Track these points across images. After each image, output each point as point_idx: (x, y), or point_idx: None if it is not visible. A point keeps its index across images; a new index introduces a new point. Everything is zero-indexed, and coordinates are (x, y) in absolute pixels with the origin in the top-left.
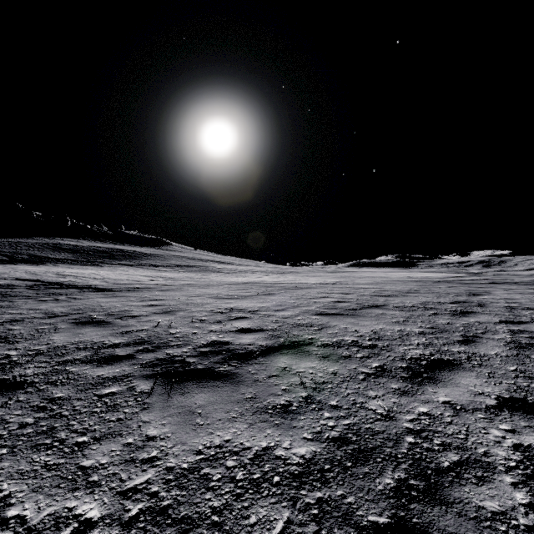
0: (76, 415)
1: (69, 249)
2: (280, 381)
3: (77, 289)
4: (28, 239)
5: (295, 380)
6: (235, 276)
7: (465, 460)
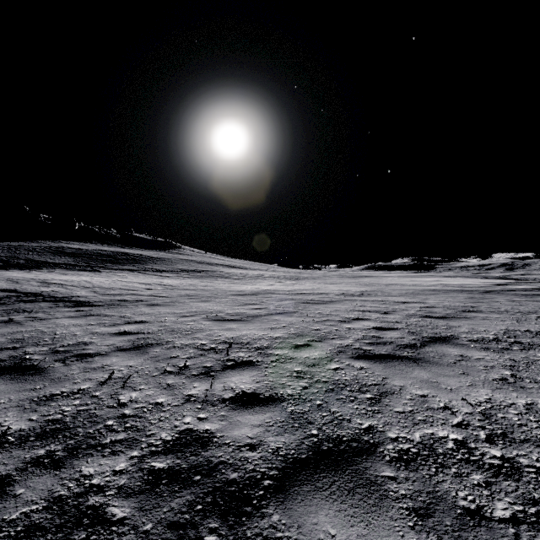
0: None
1: (71, 252)
2: None
3: (51, 302)
4: (32, 242)
5: None
6: (244, 283)
7: None
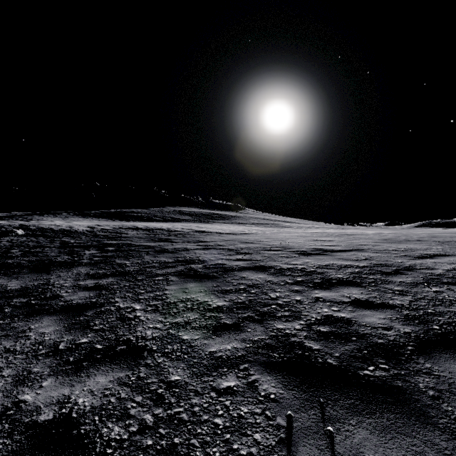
0: (278, 258)
1: (187, 213)
2: (352, 256)
3: (216, 233)
4: (164, 208)
5: (359, 256)
6: (303, 230)
7: (427, 268)
